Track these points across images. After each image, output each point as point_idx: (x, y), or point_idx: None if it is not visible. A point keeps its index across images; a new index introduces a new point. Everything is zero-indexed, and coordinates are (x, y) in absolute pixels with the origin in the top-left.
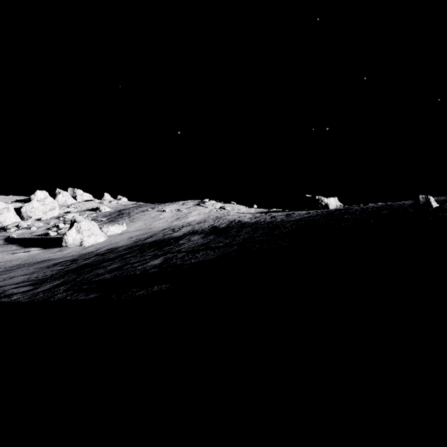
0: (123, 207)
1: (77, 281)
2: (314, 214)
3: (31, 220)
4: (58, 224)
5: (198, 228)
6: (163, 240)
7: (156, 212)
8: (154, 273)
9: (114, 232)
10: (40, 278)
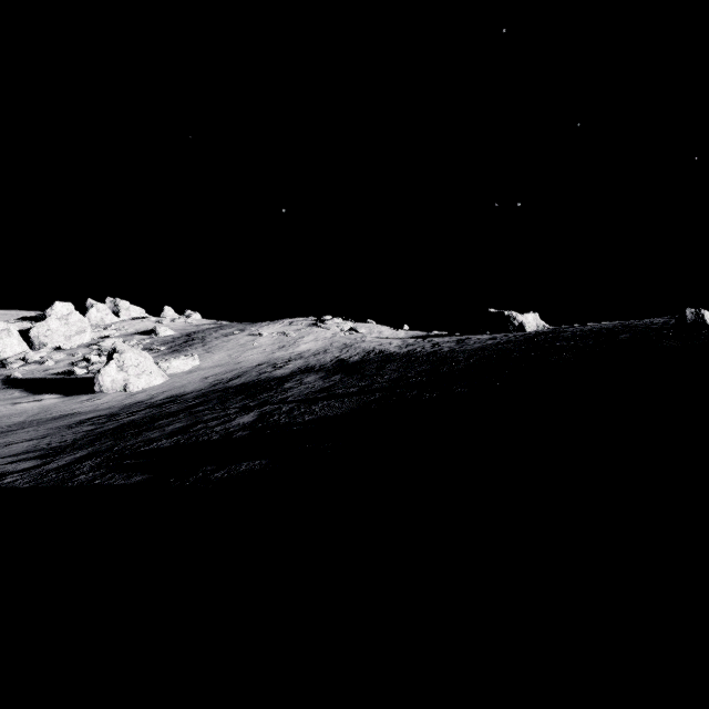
0: (194, 328)
1: (114, 452)
2: (504, 340)
3: (46, 349)
4: (89, 356)
5: (315, 362)
6: (258, 382)
7: (246, 337)
8: (241, 439)
9: (180, 368)
10: (55, 445)
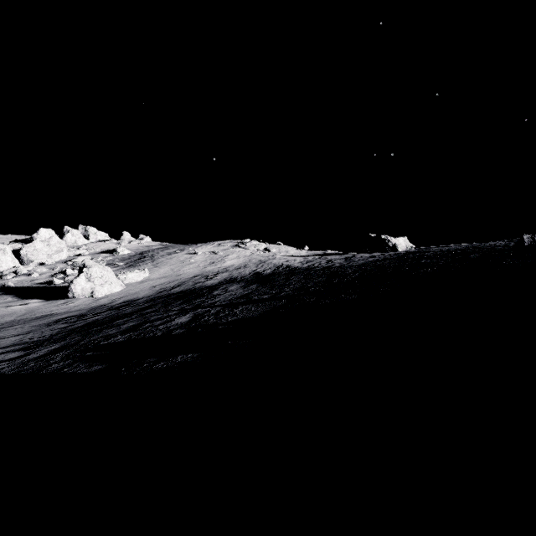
0: (145, 248)
1: (80, 345)
2: (381, 258)
3: (33, 264)
4: (65, 270)
5: (237, 274)
6: (194, 290)
7: (185, 255)
8: (179, 335)
9: (134, 279)
10: (36, 340)
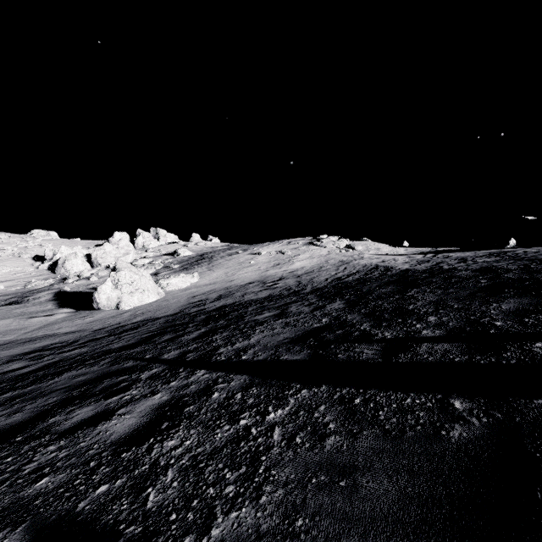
0: (209, 249)
1: None
2: None
3: (100, 268)
4: None
5: (307, 281)
6: (236, 306)
7: (247, 256)
8: None
9: (178, 286)
10: None
